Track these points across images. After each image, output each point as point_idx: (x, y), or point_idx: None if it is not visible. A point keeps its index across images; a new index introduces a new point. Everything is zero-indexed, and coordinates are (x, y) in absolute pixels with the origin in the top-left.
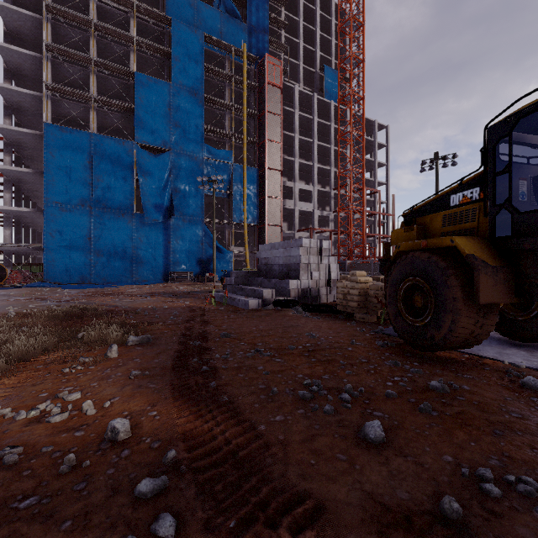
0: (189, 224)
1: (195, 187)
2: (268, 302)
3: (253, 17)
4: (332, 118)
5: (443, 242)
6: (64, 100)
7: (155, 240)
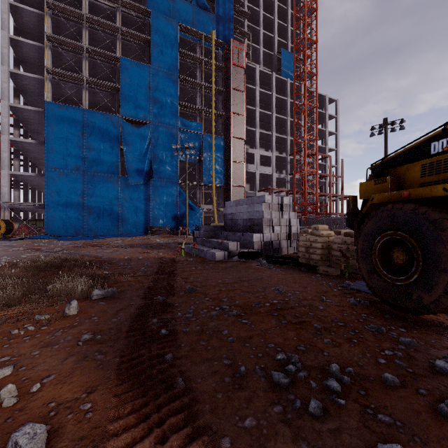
0: (166, 186)
1: (171, 153)
2: (233, 253)
3: (220, 8)
4: (288, 94)
5: (432, 191)
6: (62, 82)
7: (137, 199)
